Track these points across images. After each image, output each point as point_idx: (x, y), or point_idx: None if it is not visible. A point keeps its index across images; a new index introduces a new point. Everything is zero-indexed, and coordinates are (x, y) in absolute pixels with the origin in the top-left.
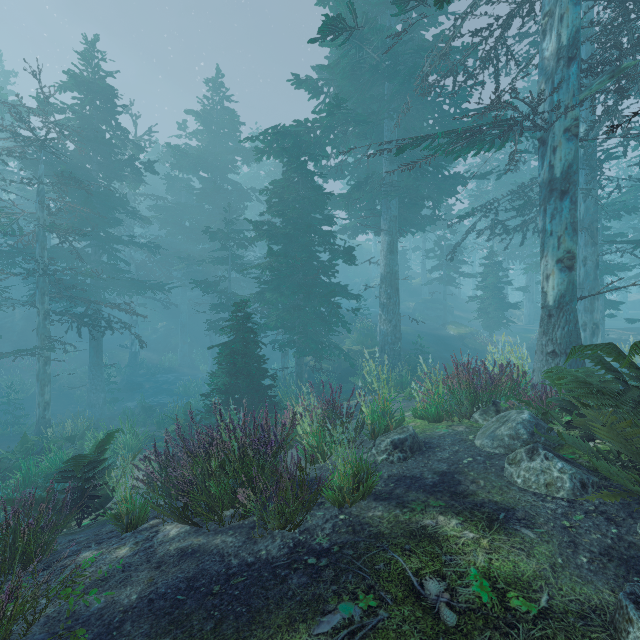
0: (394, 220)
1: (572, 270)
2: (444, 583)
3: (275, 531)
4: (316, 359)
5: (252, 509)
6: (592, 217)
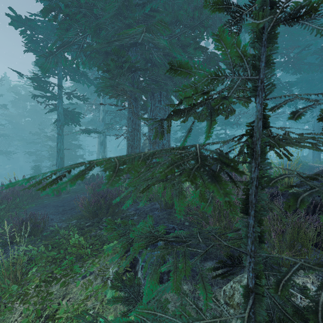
0: None
1: None
2: None
3: None
4: None
5: None
6: None
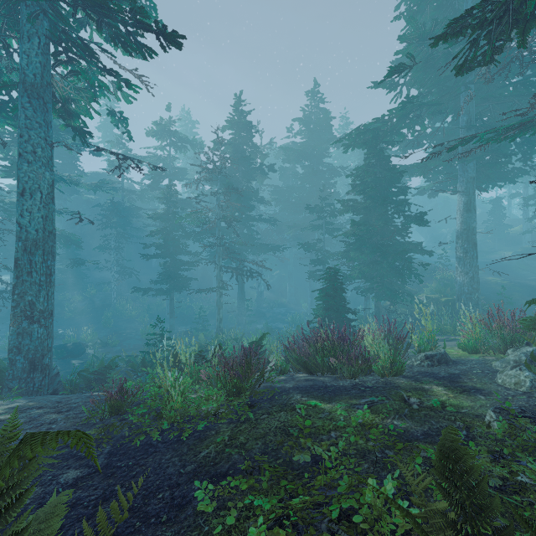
0: (471, 181)
1: None
2: (419, 400)
3: (347, 379)
4: (391, 303)
5: (336, 367)
6: None
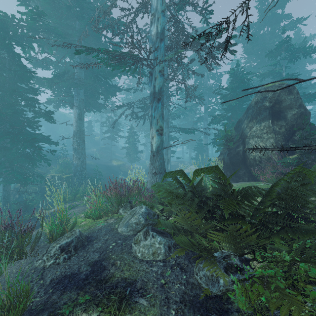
0: (82, 101)
1: (162, 135)
2: None
3: None
4: (22, 185)
5: None
6: (167, 116)
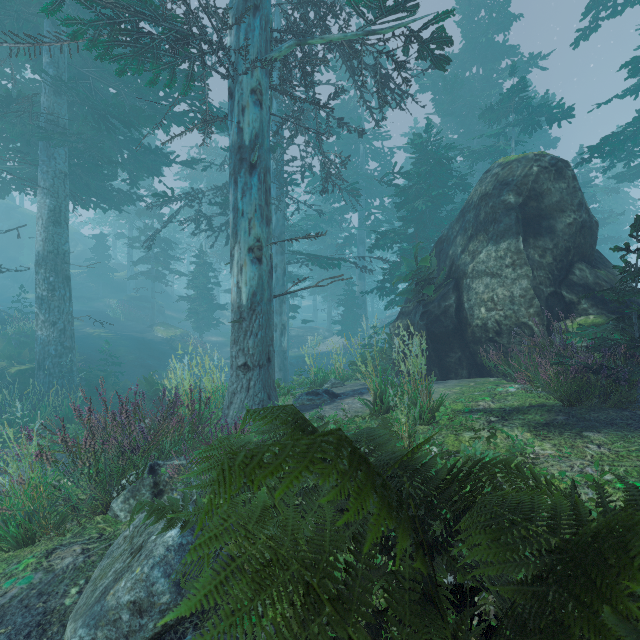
0: (62, 177)
1: (263, 263)
2: None
3: None
4: None
5: None
6: (281, 229)
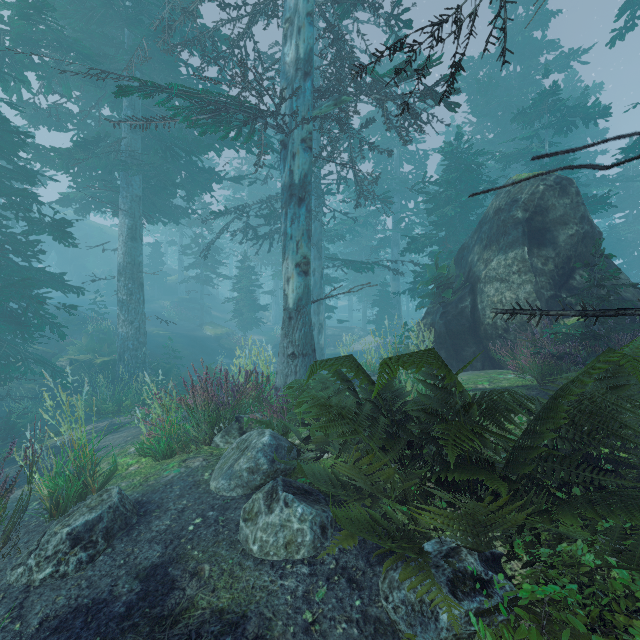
0: (137, 200)
1: (308, 275)
2: None
3: None
4: None
5: None
6: (319, 236)
